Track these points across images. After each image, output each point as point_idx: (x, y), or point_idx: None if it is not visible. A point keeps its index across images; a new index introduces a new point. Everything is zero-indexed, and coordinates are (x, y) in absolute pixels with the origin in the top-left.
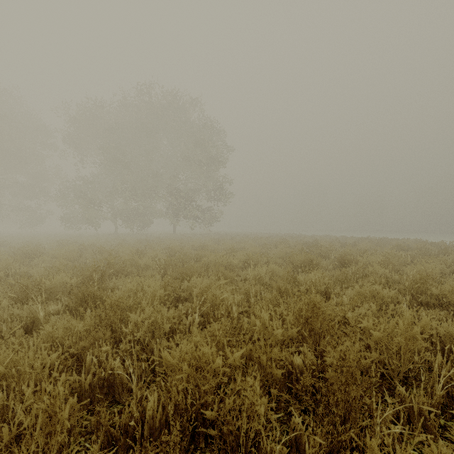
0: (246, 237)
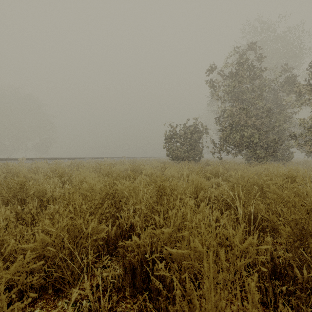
0: None
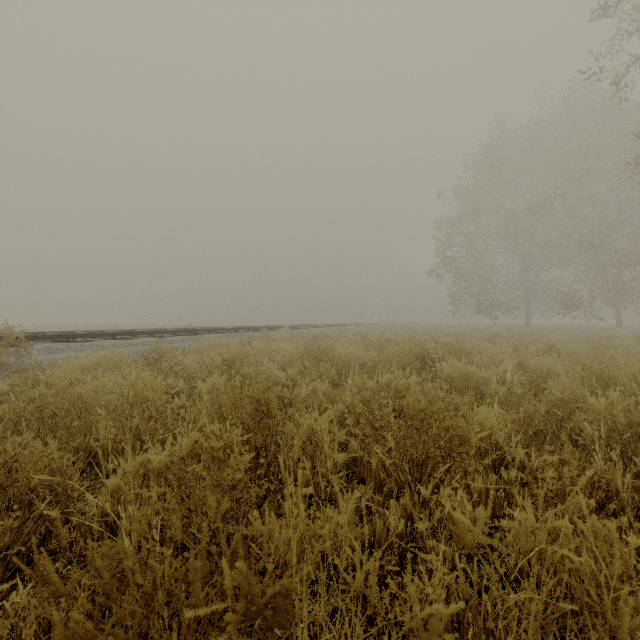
0: (19, 327)
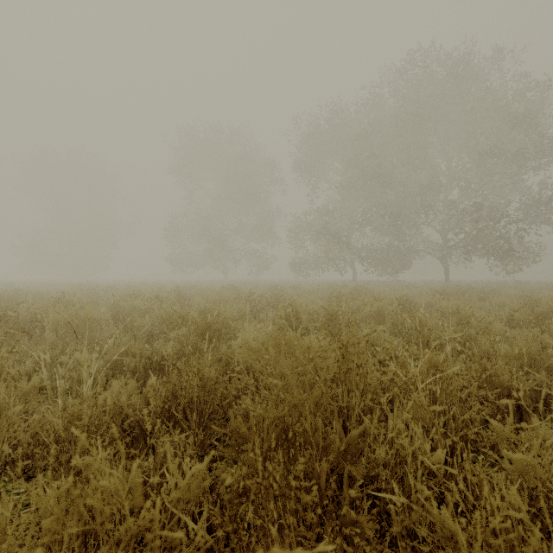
0: None
